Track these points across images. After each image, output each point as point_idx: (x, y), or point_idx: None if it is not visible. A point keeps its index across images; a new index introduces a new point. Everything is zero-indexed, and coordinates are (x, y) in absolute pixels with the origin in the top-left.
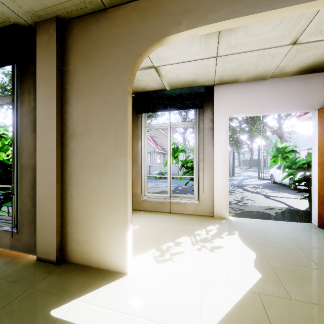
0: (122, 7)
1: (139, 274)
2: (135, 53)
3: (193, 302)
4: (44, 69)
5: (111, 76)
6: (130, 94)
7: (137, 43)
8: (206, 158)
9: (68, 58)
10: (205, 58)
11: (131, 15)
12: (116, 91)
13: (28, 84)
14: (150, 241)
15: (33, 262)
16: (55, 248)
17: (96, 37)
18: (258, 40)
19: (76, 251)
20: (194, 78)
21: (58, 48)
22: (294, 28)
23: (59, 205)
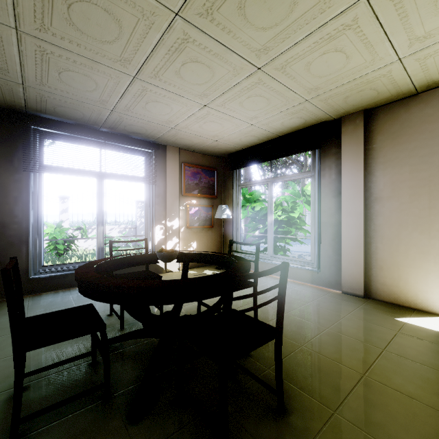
0: (438, 89)
1: None
2: None
3: None
4: (350, 150)
5: (424, 149)
6: None
7: None
8: None
9: (372, 139)
10: None
11: None
12: (431, 161)
13: (329, 162)
14: None
15: (341, 294)
16: (361, 285)
17: (406, 119)
18: None
19: (381, 291)
20: None
21: (363, 133)
22: None
23: (363, 253)
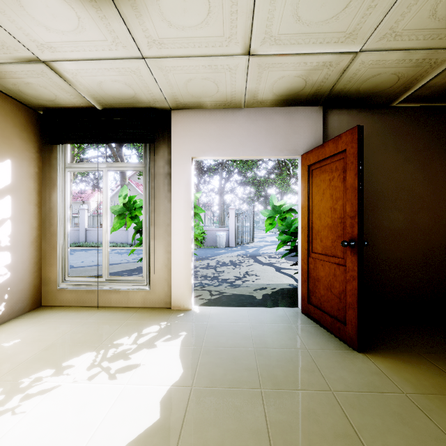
0: None
1: None
2: None
3: None
4: None
5: None
6: None
7: None
8: (161, 220)
9: None
10: (126, 57)
11: None
12: None
13: None
14: (11, 371)
15: None
16: None
17: None
18: (193, 37)
19: None
20: (131, 93)
21: None
22: (235, 25)
23: None
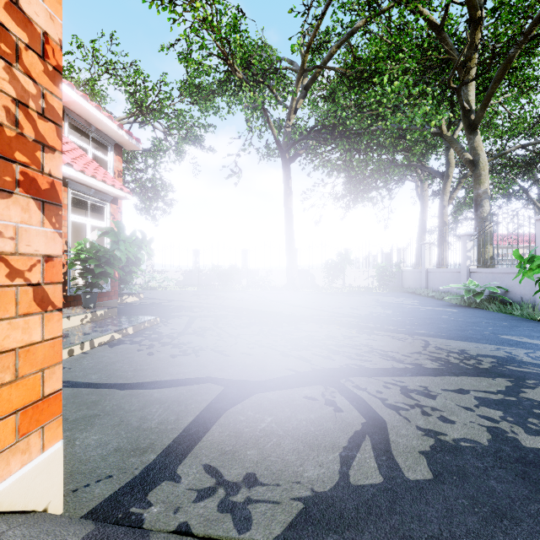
0: None
1: None
2: None
3: None
4: None
5: None
6: None
7: None
8: None
9: None
10: None
11: None
12: None
13: None
14: None
15: None
16: None
17: None
18: None
19: None
20: None
21: None
22: None
23: None
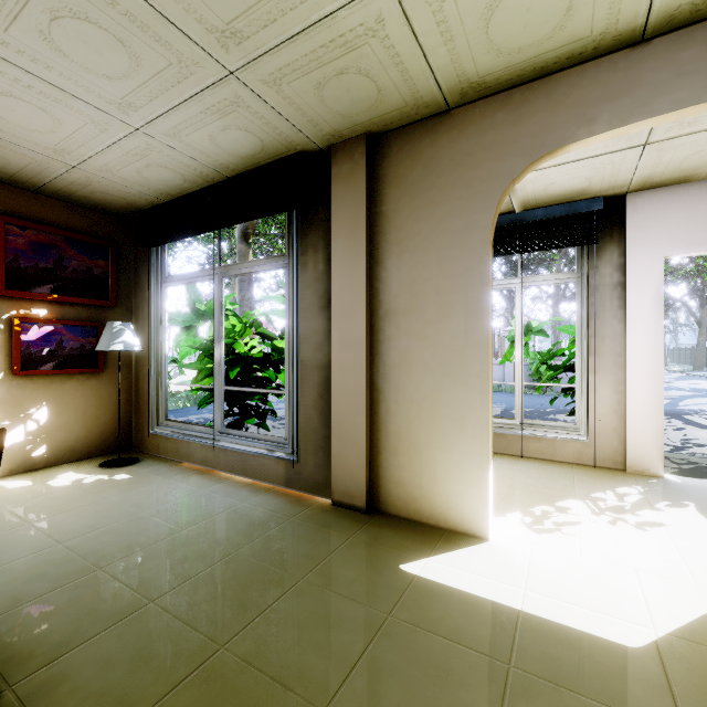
0: (480, 104)
1: (510, 543)
2: (505, 177)
3: (629, 593)
4: (345, 214)
5: (459, 217)
6: (491, 244)
7: (508, 161)
8: (607, 348)
9: (382, 194)
10: (618, 150)
11: (497, 116)
12: (468, 241)
13: (314, 238)
14: (504, 499)
15: (329, 507)
16: (363, 488)
17: (432, 157)
18: None
19: (395, 497)
20: (581, 187)
21: (367, 181)
22: None
23: (368, 422)
